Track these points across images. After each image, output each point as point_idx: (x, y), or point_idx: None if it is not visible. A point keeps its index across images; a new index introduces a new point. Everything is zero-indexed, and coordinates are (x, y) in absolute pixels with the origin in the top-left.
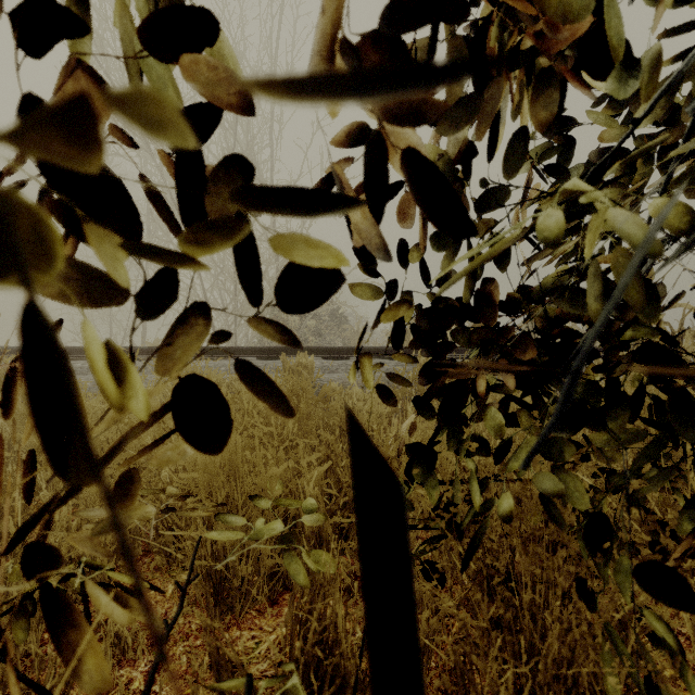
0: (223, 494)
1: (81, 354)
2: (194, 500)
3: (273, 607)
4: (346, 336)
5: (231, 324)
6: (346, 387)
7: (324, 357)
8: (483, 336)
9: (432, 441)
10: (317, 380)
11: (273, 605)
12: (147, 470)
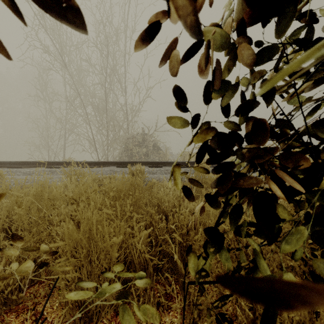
0: (84, 251)
1: (30, 165)
2: (62, 259)
3: (117, 317)
4: (160, 156)
5: (105, 150)
6: (161, 181)
7: (149, 166)
8: (254, 152)
9: (218, 222)
10: (146, 178)
11: (117, 315)
12: (43, 233)
